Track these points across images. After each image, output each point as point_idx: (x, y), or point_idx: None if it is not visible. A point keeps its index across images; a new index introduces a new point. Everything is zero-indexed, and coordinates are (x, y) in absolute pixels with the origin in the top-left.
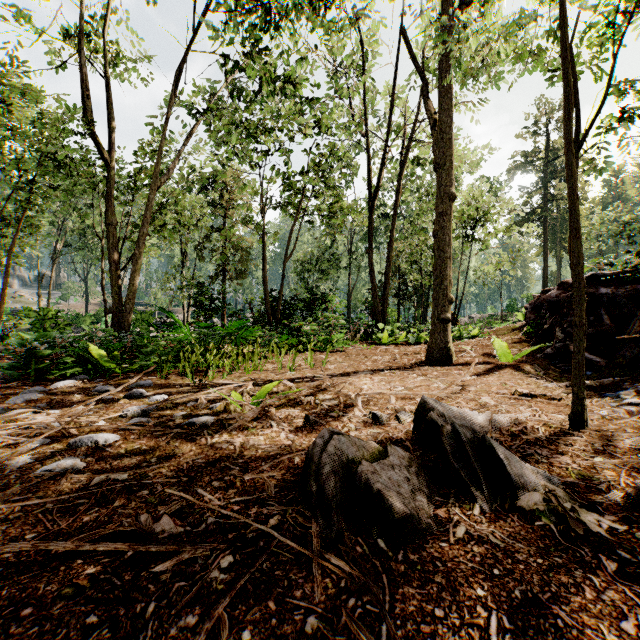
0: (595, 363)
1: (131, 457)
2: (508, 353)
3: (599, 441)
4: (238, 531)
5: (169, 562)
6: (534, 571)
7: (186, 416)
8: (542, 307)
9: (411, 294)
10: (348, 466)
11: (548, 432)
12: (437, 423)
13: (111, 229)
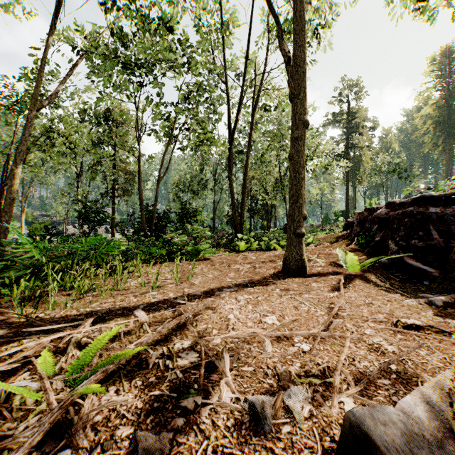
0: (429, 273)
1: None
2: (356, 265)
3: None
4: None
5: None
6: None
7: None
8: (365, 222)
9: (259, 210)
10: None
11: None
12: None
13: None
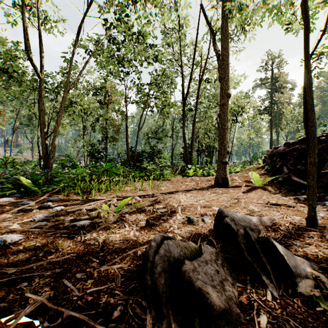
0: (306, 185)
1: (26, 252)
2: (259, 180)
3: None
4: (87, 324)
5: None
6: None
7: (72, 220)
8: (274, 156)
9: (204, 150)
10: (174, 264)
11: (295, 228)
12: (230, 225)
13: (41, 113)
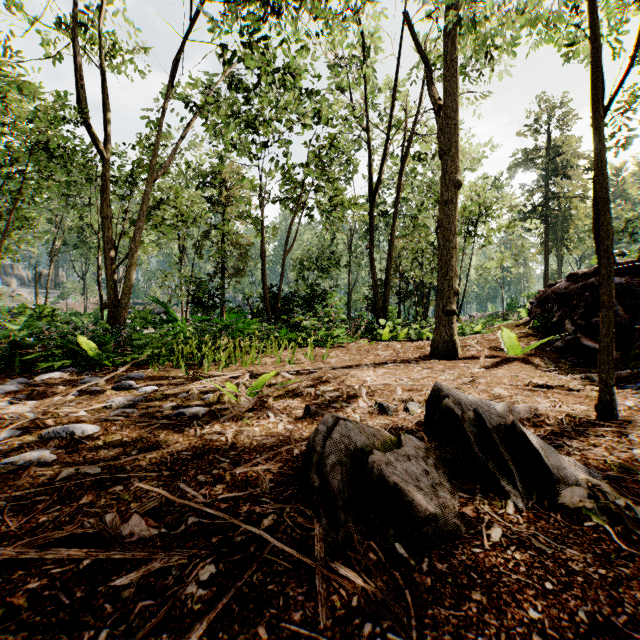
0: None
1: (109, 449)
2: (517, 346)
3: (634, 432)
4: (224, 534)
5: (134, 573)
6: (597, 585)
7: (176, 407)
8: (548, 301)
9: (412, 292)
10: (356, 456)
11: (573, 423)
12: (453, 411)
13: (106, 222)
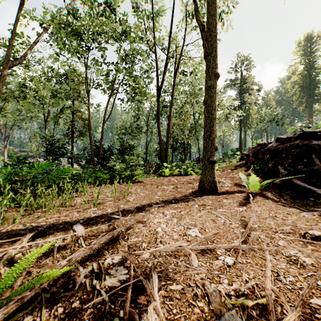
0: (313, 191)
1: None
2: (257, 185)
3: None
4: None
5: None
6: None
7: None
8: (258, 153)
9: (179, 147)
10: None
11: None
12: None
13: None
